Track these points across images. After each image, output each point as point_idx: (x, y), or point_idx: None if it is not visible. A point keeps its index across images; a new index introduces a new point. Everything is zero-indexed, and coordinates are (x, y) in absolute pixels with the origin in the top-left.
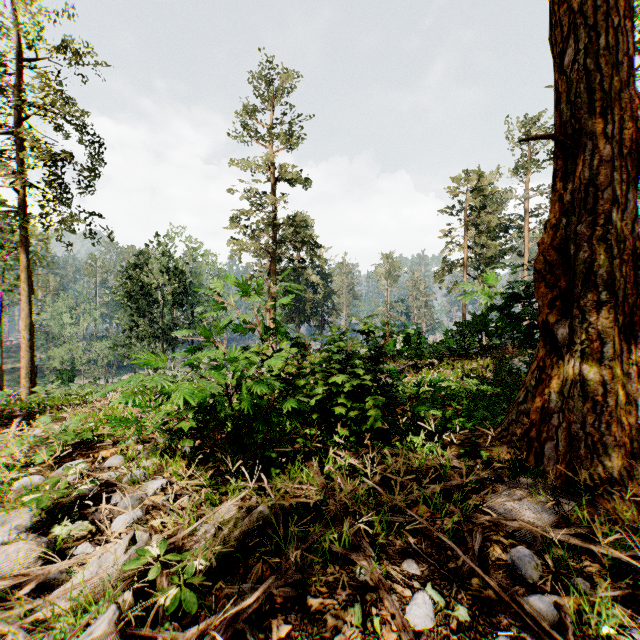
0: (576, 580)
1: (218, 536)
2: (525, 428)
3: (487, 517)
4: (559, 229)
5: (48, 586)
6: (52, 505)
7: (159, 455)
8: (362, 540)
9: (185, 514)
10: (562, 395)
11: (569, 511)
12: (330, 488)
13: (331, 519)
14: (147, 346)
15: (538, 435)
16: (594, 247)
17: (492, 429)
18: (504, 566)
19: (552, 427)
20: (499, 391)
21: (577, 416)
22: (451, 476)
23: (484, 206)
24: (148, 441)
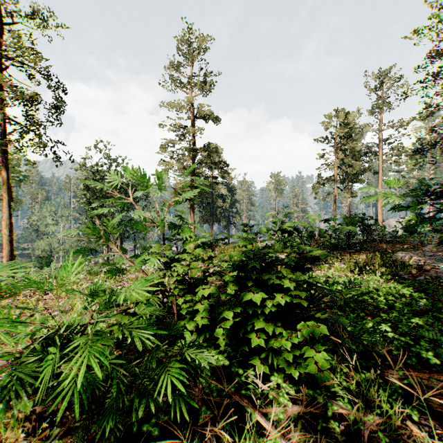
0: None
1: None
2: None
3: None
4: None
5: None
6: None
7: None
8: None
9: None
10: None
11: None
12: None
13: None
14: None
15: None
16: None
17: None
18: None
19: None
20: (409, 290)
21: None
22: None
23: (350, 136)
24: None
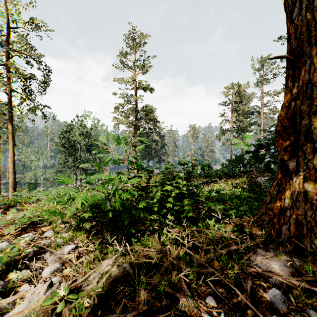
0: (309, 311)
1: (100, 282)
2: (270, 217)
3: (252, 269)
4: (290, 108)
5: (0, 312)
6: (9, 261)
7: (72, 231)
8: (182, 284)
9: (83, 266)
10: (292, 199)
11: (300, 266)
12: (164, 250)
13: (165, 269)
14: (73, 171)
15: (278, 221)
16: (311, 117)
17: (252, 217)
18: (265, 301)
19: (286, 217)
20: (252, 195)
21: (301, 211)
22: (231, 244)
23: (241, 101)
24: (68, 222)
